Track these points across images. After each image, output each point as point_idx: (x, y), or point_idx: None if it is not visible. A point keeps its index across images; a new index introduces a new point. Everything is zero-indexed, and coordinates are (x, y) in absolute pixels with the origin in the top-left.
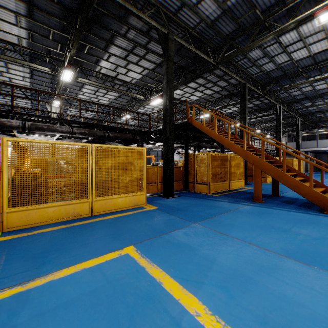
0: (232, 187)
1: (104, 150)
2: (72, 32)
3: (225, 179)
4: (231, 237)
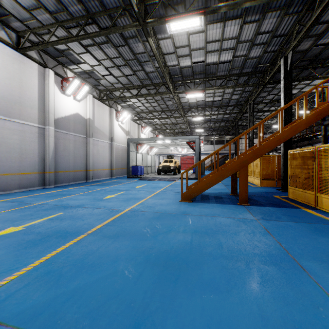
0: (324, 206)
1: None
2: (325, 66)
3: (309, 187)
4: None
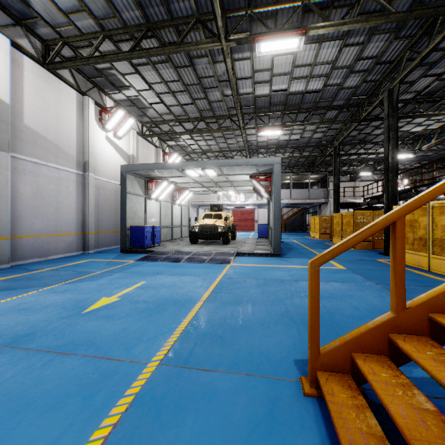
0: None
1: (439, 207)
2: None
3: None
4: (331, 281)
